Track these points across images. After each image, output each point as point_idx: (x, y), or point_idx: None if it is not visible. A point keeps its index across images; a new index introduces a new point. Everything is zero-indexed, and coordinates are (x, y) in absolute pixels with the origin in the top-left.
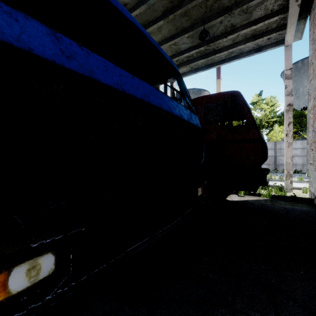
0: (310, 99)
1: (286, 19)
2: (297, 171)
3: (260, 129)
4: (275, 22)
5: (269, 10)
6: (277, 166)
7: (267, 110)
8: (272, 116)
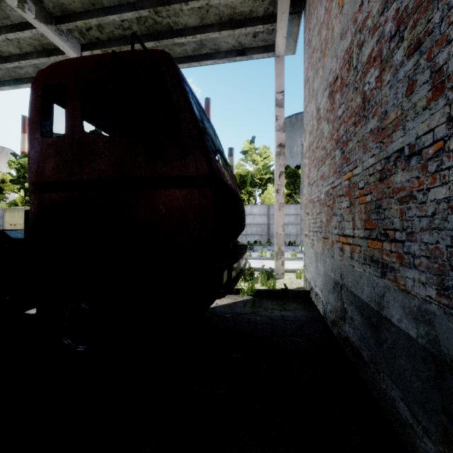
0: (306, 136)
1: (276, 4)
2: (291, 243)
3: (253, 188)
4: (261, 5)
5: None
6: (270, 237)
7: (260, 164)
8: (266, 172)
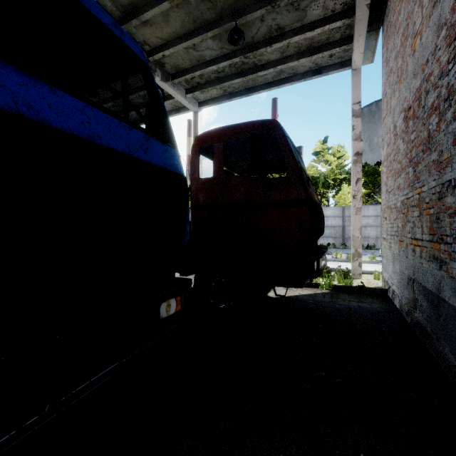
0: (383, 146)
1: (352, 27)
2: (370, 246)
3: (325, 189)
4: (338, 31)
5: (329, 9)
6: (345, 240)
7: (334, 164)
8: (340, 172)
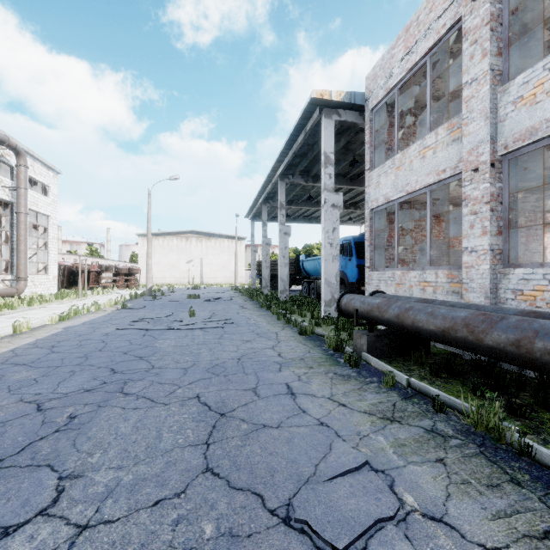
0: None
1: None
2: None
3: None
4: None
5: None
6: None
7: None
8: None
